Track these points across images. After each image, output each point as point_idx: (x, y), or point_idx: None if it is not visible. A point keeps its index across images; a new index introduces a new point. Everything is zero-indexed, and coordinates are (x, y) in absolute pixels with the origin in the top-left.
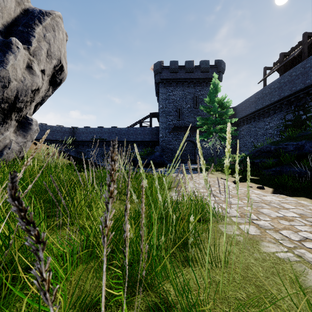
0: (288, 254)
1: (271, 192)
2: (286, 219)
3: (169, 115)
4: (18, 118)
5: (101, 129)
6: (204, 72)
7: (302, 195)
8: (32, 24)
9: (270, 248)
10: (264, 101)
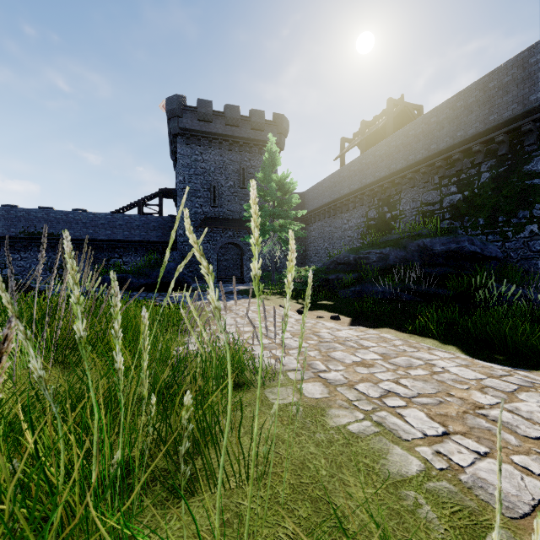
0: (365, 423)
1: (349, 324)
2: (365, 364)
3: (196, 197)
4: None
5: (47, 214)
6: (256, 129)
7: (385, 325)
8: None
9: (340, 419)
10: (342, 188)
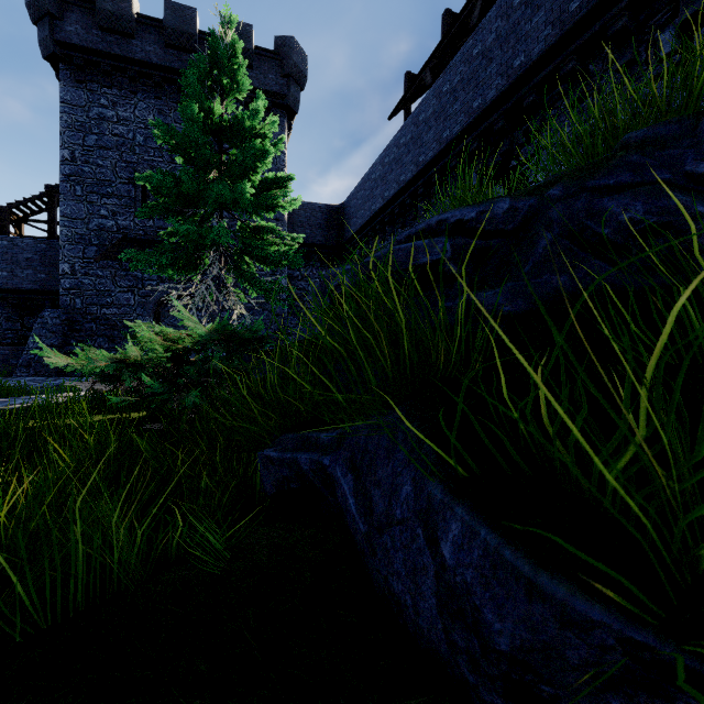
0: None
1: None
2: None
3: (101, 194)
4: None
5: None
6: None
7: None
8: None
9: None
10: (404, 169)
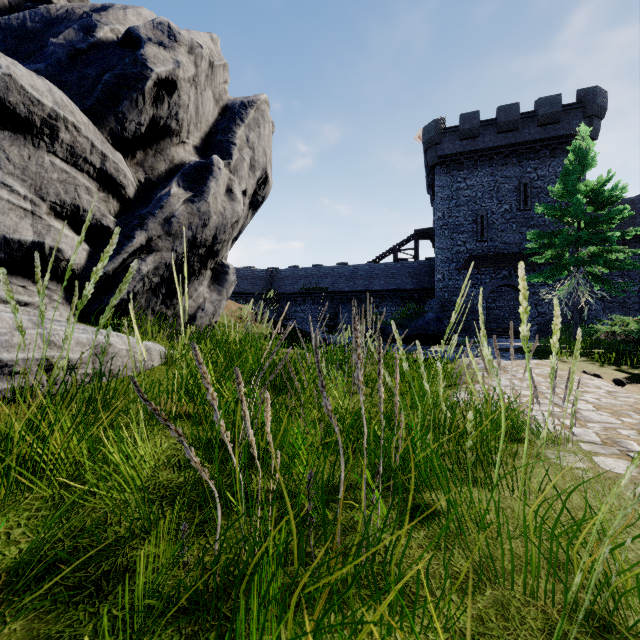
0: None
1: None
2: None
3: (458, 233)
4: (213, 266)
5: (319, 270)
6: (545, 124)
7: None
8: (232, 127)
9: None
10: None
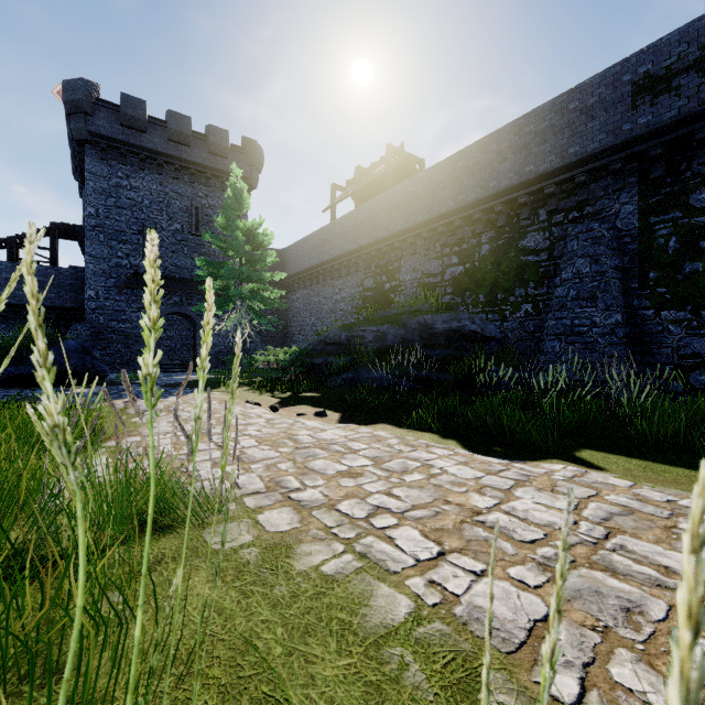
0: (345, 557)
1: (338, 421)
2: (352, 473)
3: (119, 241)
4: None
5: None
6: (216, 154)
7: (381, 419)
8: None
9: (313, 558)
10: (334, 247)
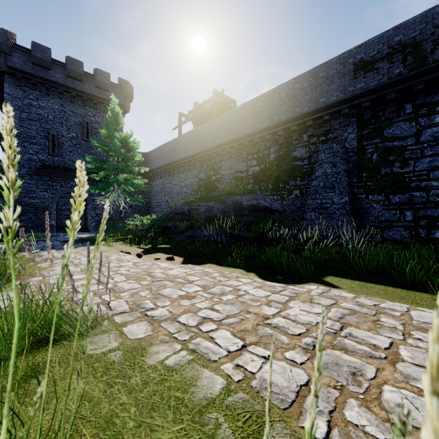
0: (182, 353)
1: (181, 263)
2: (188, 296)
3: (30, 143)
4: None
5: None
6: (101, 88)
7: (209, 261)
8: None
9: (159, 355)
10: (180, 153)
